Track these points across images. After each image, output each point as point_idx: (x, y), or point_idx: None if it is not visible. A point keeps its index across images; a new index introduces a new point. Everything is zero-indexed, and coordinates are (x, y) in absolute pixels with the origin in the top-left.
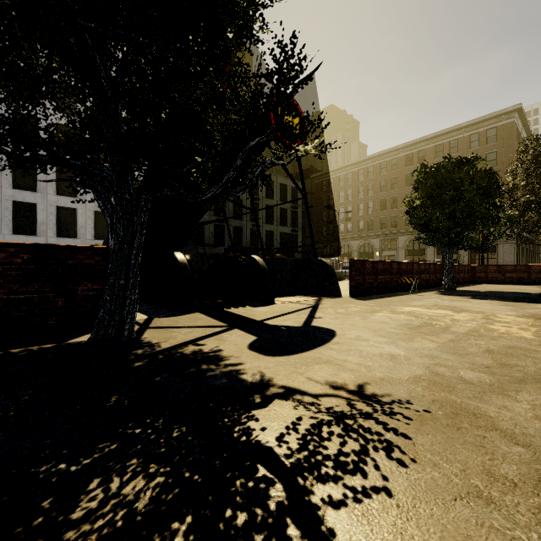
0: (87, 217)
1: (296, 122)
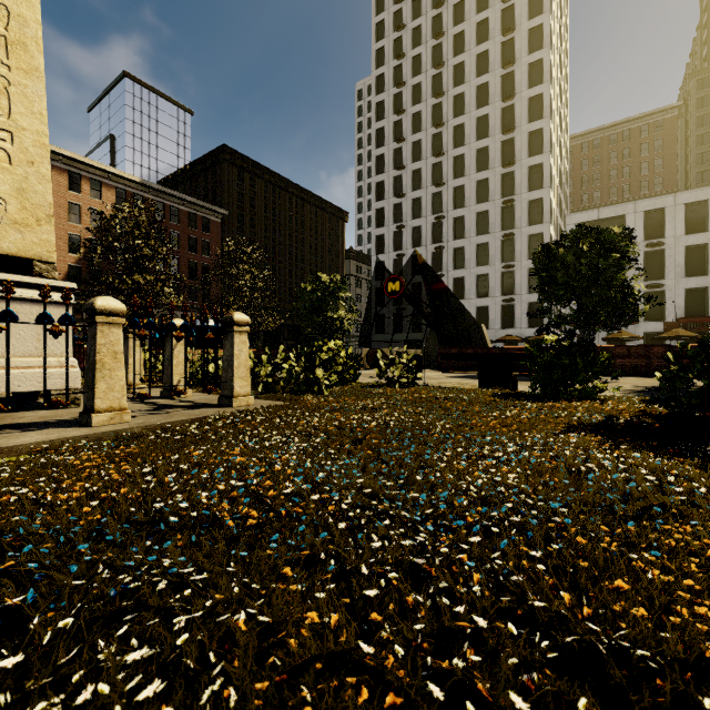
0: (496, 311)
1: (398, 286)
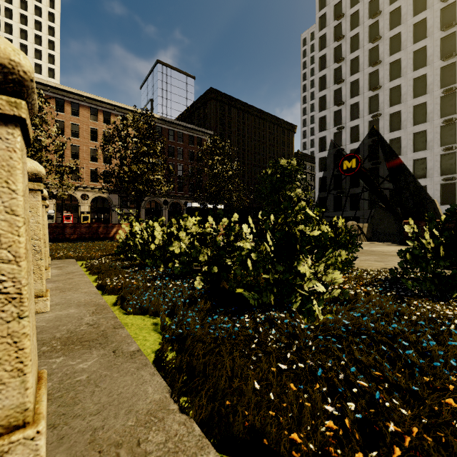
0: (434, 190)
1: (353, 163)
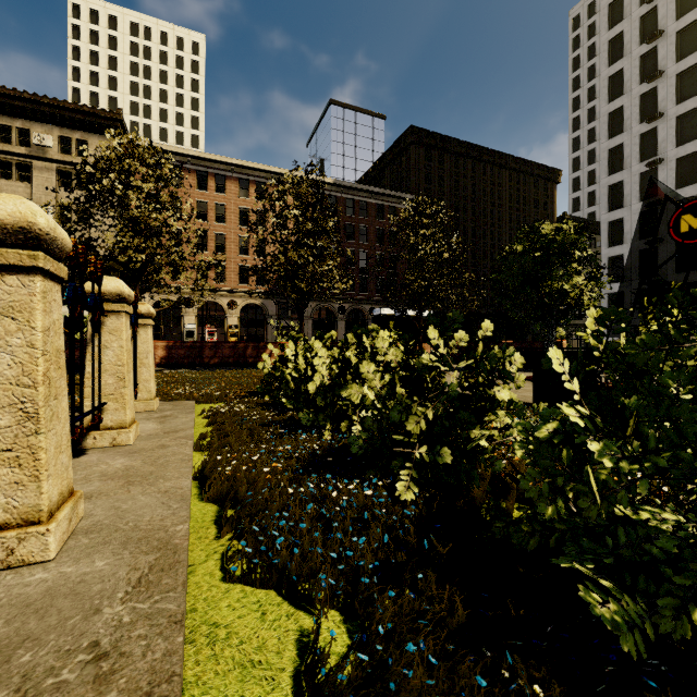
0: None
1: None
